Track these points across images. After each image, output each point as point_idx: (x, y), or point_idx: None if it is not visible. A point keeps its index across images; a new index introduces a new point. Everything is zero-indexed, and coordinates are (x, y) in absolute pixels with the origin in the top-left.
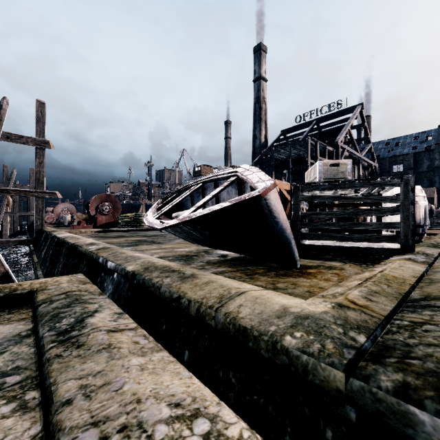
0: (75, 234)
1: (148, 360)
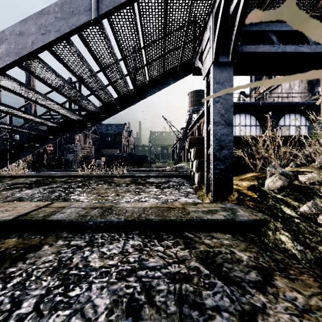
0: None
1: None
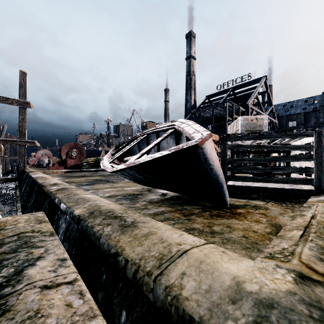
0: (48, 173)
1: None
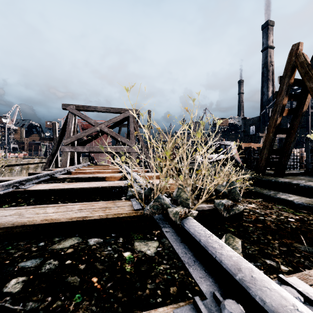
0: None
1: None
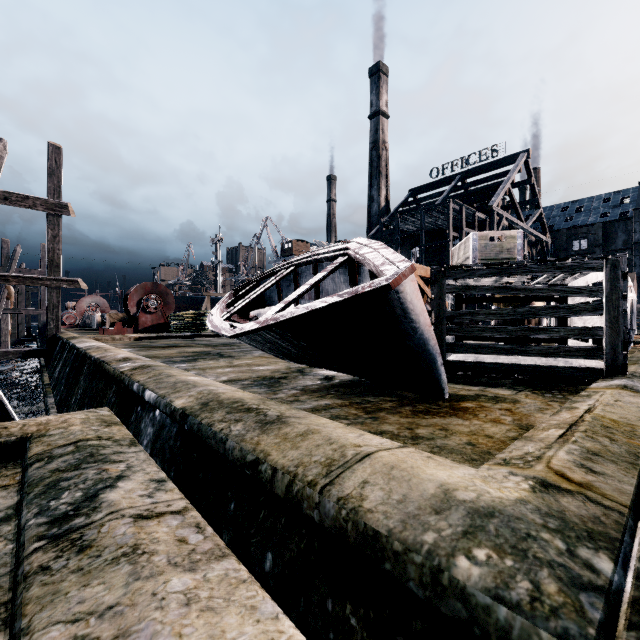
0: (105, 342)
1: (201, 580)
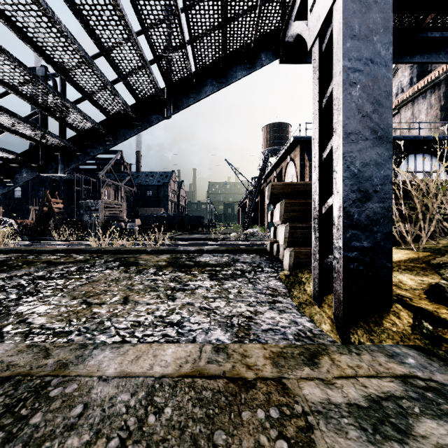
0: None
1: None
